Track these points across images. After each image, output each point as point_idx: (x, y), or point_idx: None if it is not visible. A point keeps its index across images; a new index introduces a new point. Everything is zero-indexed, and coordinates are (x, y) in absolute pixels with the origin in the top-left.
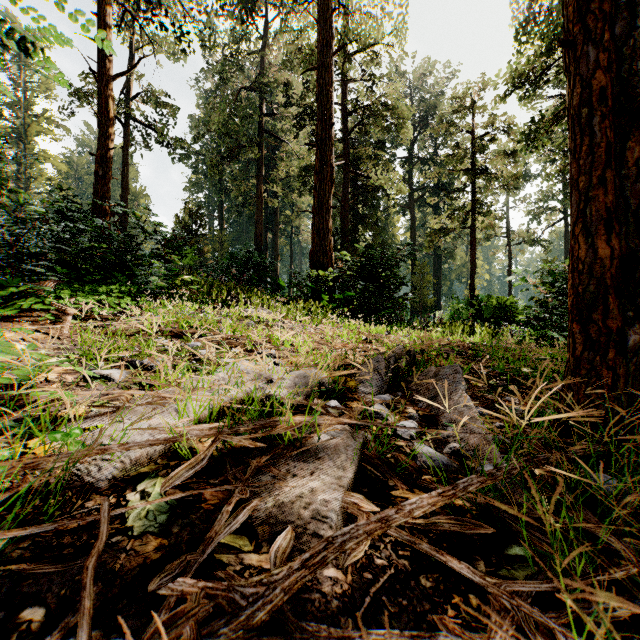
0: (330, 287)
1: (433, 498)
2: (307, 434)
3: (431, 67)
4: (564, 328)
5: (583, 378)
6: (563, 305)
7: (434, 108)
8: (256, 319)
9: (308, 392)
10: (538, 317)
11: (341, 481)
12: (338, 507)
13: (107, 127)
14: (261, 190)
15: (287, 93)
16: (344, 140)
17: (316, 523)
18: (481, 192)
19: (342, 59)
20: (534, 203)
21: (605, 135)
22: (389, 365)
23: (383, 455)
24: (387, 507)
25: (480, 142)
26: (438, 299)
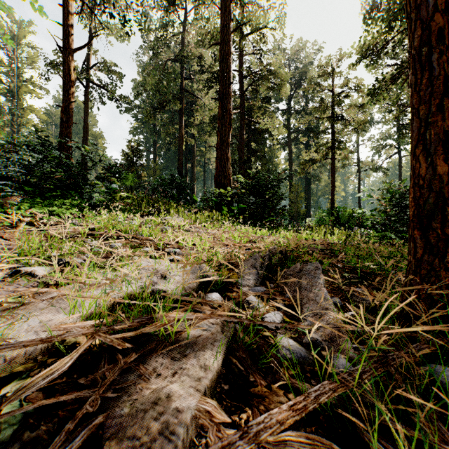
0: (229, 201)
1: (283, 413)
2: (183, 328)
3: (303, 45)
4: (400, 231)
5: (423, 277)
6: (398, 214)
7: (305, 74)
8: (172, 224)
9: (194, 286)
10: (380, 223)
11: (201, 382)
12: (189, 418)
13: (69, 86)
14: (182, 132)
15: (201, 63)
16: (241, 96)
17: (161, 440)
18: (339, 133)
19: (239, 38)
20: (377, 141)
21: (442, 69)
22: (264, 262)
23: (249, 346)
24: (243, 409)
25: (338, 97)
26: (308, 210)
